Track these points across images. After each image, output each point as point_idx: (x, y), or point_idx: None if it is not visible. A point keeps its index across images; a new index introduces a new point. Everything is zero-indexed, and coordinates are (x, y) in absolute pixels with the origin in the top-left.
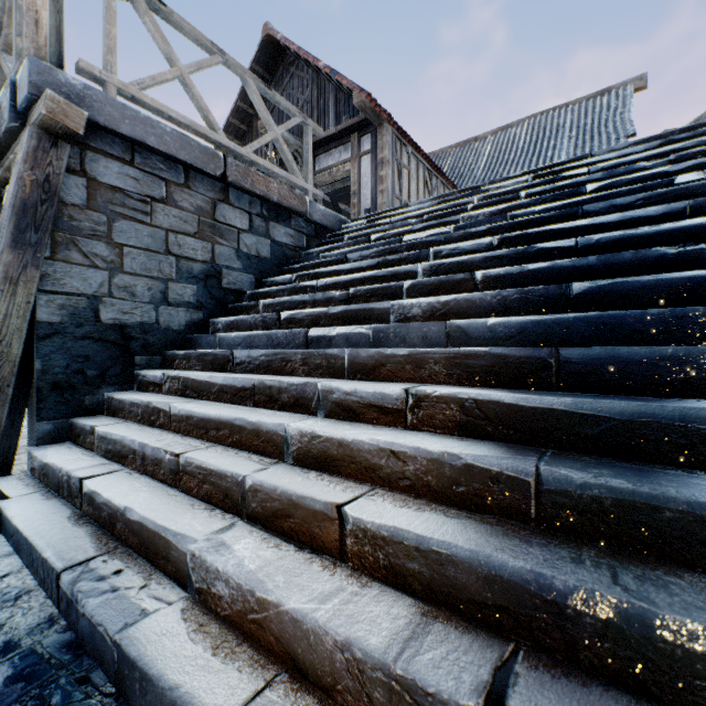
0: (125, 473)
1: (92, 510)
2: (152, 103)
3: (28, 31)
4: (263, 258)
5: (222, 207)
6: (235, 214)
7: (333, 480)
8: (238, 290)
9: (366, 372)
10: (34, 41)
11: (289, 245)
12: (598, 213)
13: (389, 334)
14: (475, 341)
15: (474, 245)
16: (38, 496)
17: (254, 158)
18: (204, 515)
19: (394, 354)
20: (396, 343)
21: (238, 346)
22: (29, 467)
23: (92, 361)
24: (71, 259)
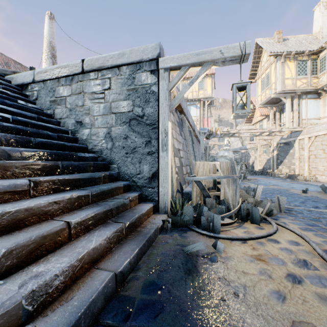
0: None
1: None
2: None
3: None
4: None
5: None
6: None
7: (33, 226)
8: None
9: None
10: None
11: None
12: None
13: None
14: (14, 157)
15: None
16: None
17: None
18: None
19: None
20: None
21: None
22: None
23: None
24: None
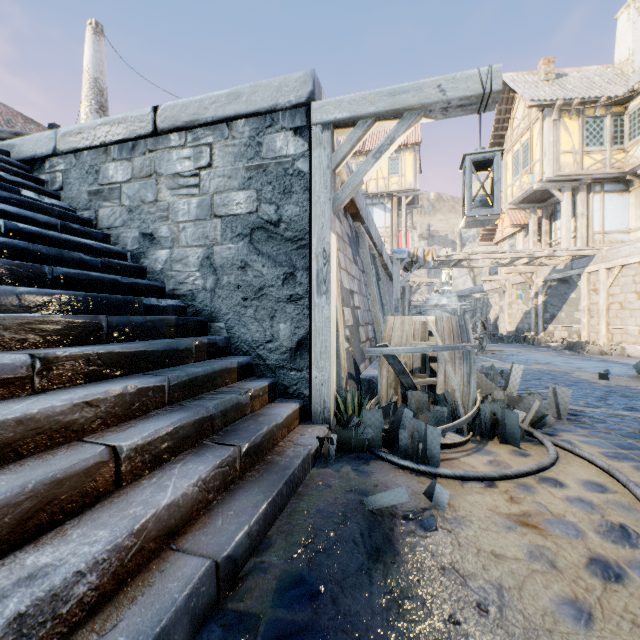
0: None
1: None
2: None
3: None
4: None
5: None
6: None
7: (35, 458)
8: None
9: None
10: None
11: None
12: None
13: None
14: (3, 307)
15: None
16: None
17: None
18: None
19: None
20: None
21: None
22: None
23: None
24: None
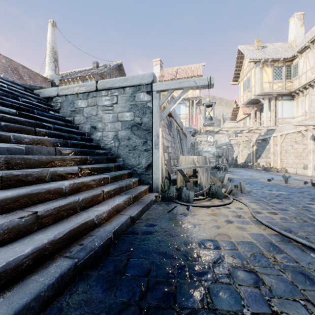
0: None
1: None
2: None
3: None
4: None
5: None
6: None
7: (86, 191)
8: None
9: (46, 164)
10: None
11: None
12: (41, 115)
13: (34, 150)
14: (63, 154)
15: (8, 110)
16: None
17: None
18: (74, 217)
19: (57, 157)
20: (37, 153)
21: None
22: None
23: None
24: None
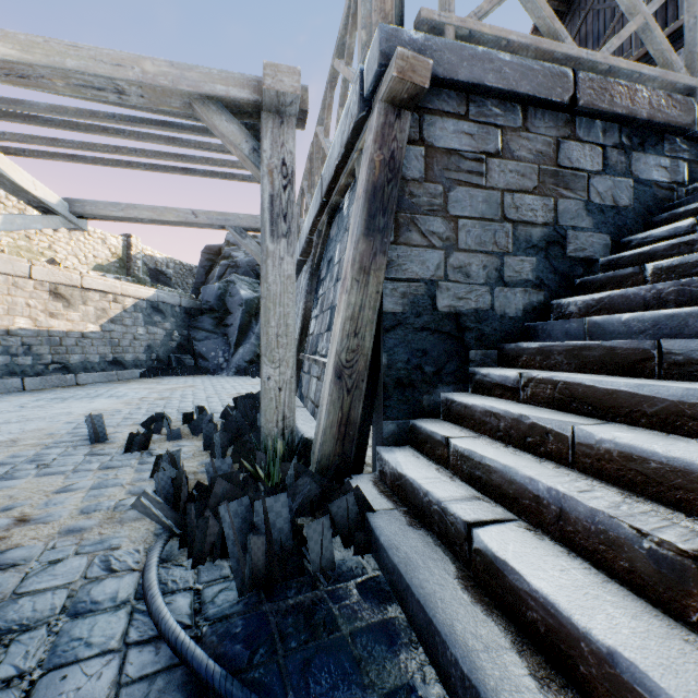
0: (525, 531)
1: (494, 585)
2: (489, 31)
3: (375, 4)
4: (620, 208)
5: (565, 147)
6: (582, 152)
7: None
8: (587, 258)
9: None
10: (381, 11)
11: (660, 182)
12: None
13: None
14: None
15: None
16: (401, 518)
17: (612, 62)
18: None
19: None
20: None
21: (638, 335)
22: (377, 468)
23: (428, 355)
24: (410, 241)
